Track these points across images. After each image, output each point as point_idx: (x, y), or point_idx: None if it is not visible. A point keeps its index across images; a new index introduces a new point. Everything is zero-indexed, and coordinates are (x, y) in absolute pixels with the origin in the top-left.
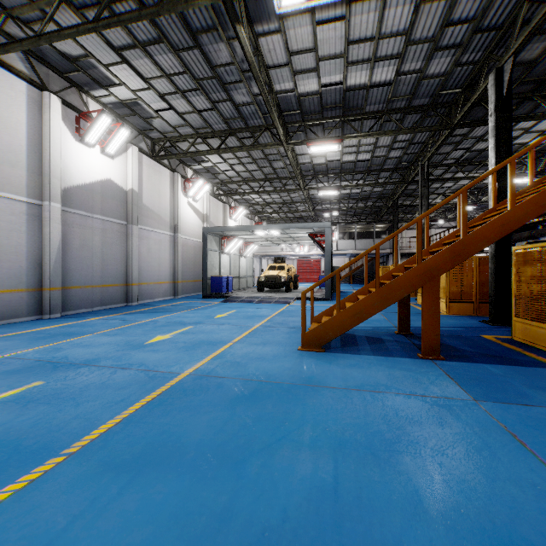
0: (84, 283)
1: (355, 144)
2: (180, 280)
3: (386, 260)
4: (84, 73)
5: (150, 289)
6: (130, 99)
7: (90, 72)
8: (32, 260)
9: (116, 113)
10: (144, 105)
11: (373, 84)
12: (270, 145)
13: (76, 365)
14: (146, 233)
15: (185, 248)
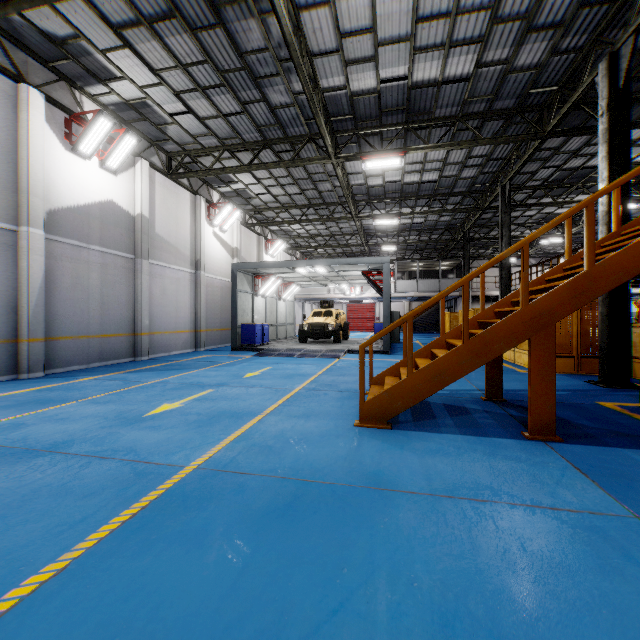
0: (77, 333)
1: (420, 160)
2: (203, 328)
3: (453, 304)
4: (76, 62)
5: (165, 340)
6: (136, 98)
7: (83, 61)
8: (5, 303)
9: (120, 118)
10: (155, 107)
11: (446, 79)
12: (314, 159)
13: (34, 452)
14: (159, 270)
15: (210, 289)
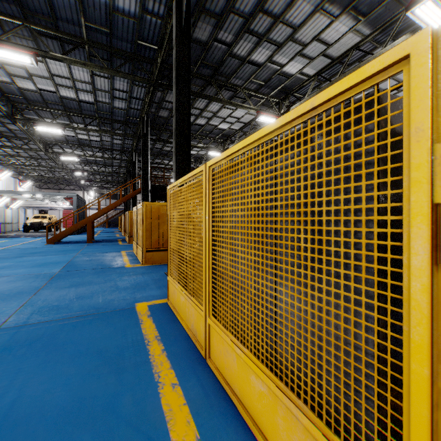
0: None
1: (92, 154)
2: None
3: None
4: None
5: None
6: None
7: None
8: None
9: None
10: None
11: (92, 139)
12: (34, 150)
13: None
14: None
15: None
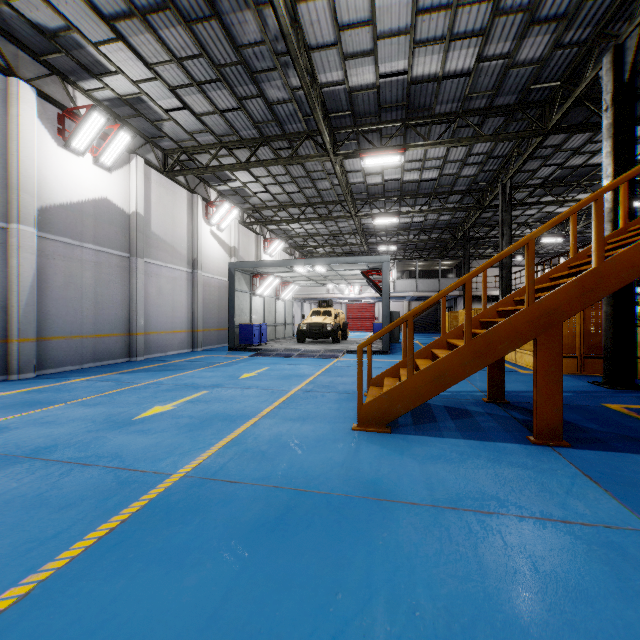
0: (70, 333)
1: (419, 158)
2: (200, 328)
3: (453, 304)
4: (68, 56)
5: (161, 340)
6: (131, 94)
7: (76, 55)
8: None
9: (115, 114)
10: (150, 102)
11: (446, 74)
12: (312, 157)
13: (14, 459)
14: (155, 268)
15: (207, 289)
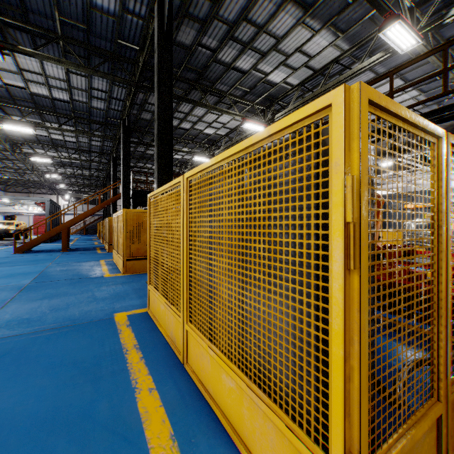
0: None
1: (67, 156)
2: None
3: None
4: None
5: None
6: None
7: None
8: None
9: None
10: None
11: (67, 140)
12: (0, 150)
13: None
14: None
15: None
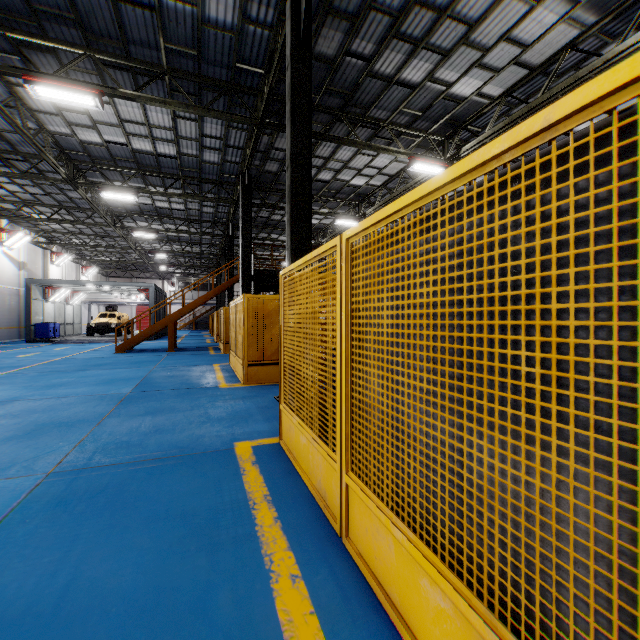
0: None
1: (174, 228)
2: None
3: None
4: None
5: None
6: None
7: None
8: None
9: None
10: None
11: (173, 208)
12: (100, 225)
13: None
14: None
15: (1, 296)
